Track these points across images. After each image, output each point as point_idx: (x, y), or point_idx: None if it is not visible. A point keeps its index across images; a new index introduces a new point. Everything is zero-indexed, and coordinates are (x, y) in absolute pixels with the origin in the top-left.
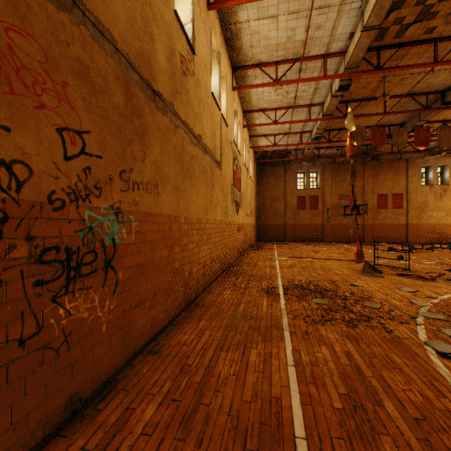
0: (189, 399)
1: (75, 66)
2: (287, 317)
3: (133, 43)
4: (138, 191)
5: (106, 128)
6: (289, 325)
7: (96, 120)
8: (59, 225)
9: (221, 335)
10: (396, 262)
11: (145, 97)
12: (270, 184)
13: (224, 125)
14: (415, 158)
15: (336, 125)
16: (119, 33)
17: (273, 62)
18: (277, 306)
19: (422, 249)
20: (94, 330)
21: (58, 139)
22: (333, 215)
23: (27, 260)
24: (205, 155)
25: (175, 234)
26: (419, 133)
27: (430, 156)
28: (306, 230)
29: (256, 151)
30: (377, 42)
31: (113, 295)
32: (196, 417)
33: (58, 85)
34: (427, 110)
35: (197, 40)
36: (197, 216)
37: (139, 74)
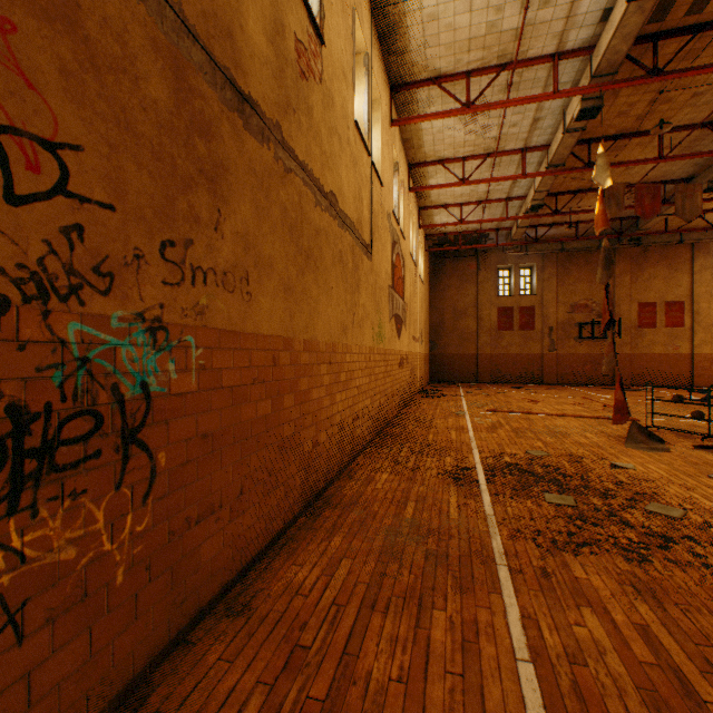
0: None
1: None
2: (500, 534)
3: None
4: (205, 286)
5: (124, 147)
6: (506, 554)
7: (100, 126)
8: None
9: (372, 571)
10: (684, 422)
11: (221, 101)
12: (453, 288)
13: (376, 183)
14: (707, 239)
15: (568, 185)
16: None
17: (461, 73)
18: (477, 507)
19: None
20: (94, 585)
21: None
22: (560, 340)
23: None
24: (343, 230)
25: (284, 372)
26: None
27: None
28: (513, 364)
29: (430, 234)
30: (653, 25)
31: (144, 502)
32: None
33: None
34: None
35: (328, 21)
36: (328, 340)
37: (208, 52)
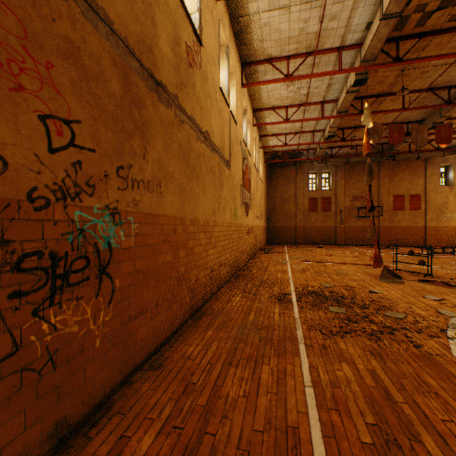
0: (192, 426)
1: (62, 45)
2: (302, 328)
3: (132, 26)
4: (138, 190)
5: (100, 118)
6: (304, 338)
7: (89, 109)
8: (42, 227)
9: (230, 347)
10: (416, 267)
11: (146, 87)
12: (281, 185)
13: (233, 123)
14: (434, 157)
15: (350, 123)
16: (116, 14)
17: (284, 56)
18: (290, 314)
19: (443, 252)
20: (86, 346)
21: (41, 128)
22: (347, 218)
23: (1, 268)
24: (213, 153)
25: (180, 237)
26: (441, 130)
27: (450, 155)
28: (318, 232)
29: (266, 152)
30: (396, 32)
31: (109, 305)
32: (199, 450)
33: (40, 65)
34: (449, 106)
35: (204, 31)
36: (204, 218)
37: (140, 61)
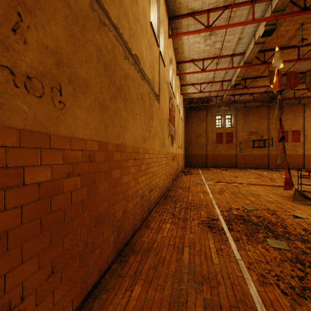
0: None
1: None
2: (252, 279)
3: None
4: None
5: None
6: (264, 304)
7: None
8: None
9: None
10: None
11: None
12: (195, 124)
13: (162, 64)
14: None
15: (251, 74)
16: None
17: (204, 10)
18: (229, 252)
19: None
20: None
21: None
22: (244, 148)
23: None
24: (143, 81)
25: (99, 166)
26: None
27: None
28: (223, 158)
29: (185, 98)
30: None
31: None
32: None
33: None
34: None
35: None
36: (134, 145)
37: None
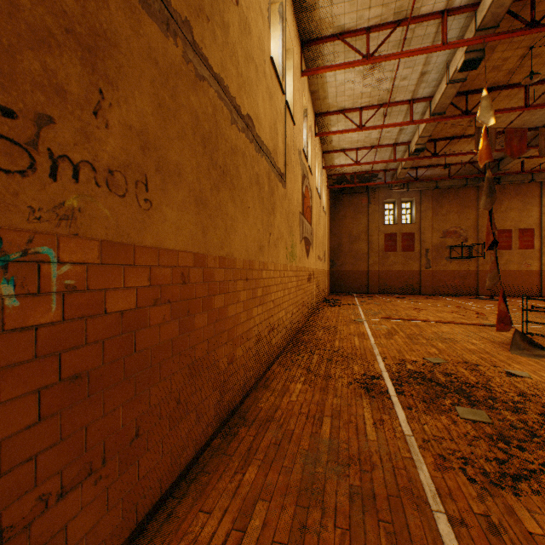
0: None
1: None
2: (425, 461)
3: None
4: (75, 183)
5: None
6: (439, 493)
7: None
8: None
9: (290, 523)
10: None
11: None
12: (349, 218)
13: (289, 121)
14: None
15: (445, 132)
16: None
17: (362, 29)
18: (393, 425)
19: None
20: None
21: None
22: (435, 259)
23: None
24: (259, 155)
25: (196, 290)
26: None
27: None
28: (396, 278)
29: (331, 174)
30: None
31: None
32: None
33: None
34: None
35: None
36: (245, 257)
37: None
